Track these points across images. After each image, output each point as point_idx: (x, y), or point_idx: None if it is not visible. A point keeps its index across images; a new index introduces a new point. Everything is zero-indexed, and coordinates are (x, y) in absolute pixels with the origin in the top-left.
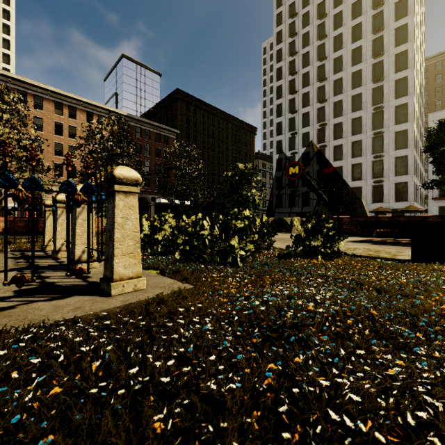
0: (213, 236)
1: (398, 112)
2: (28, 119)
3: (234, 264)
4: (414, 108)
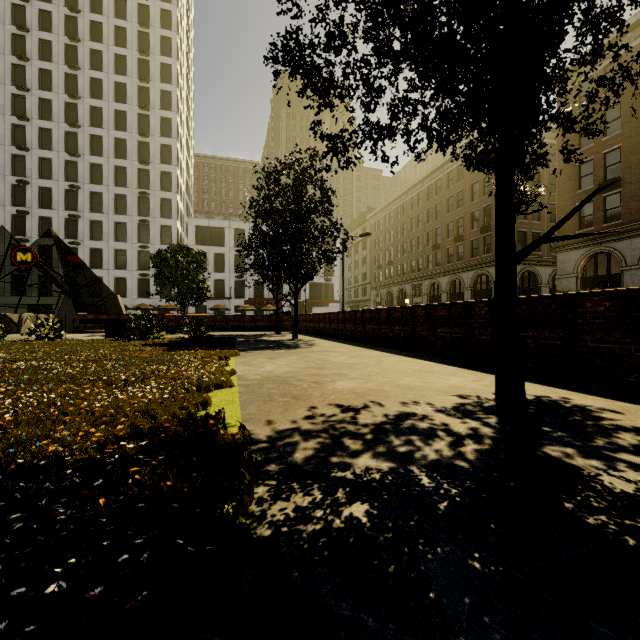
0: None
1: (164, 206)
2: None
3: None
4: (179, 206)
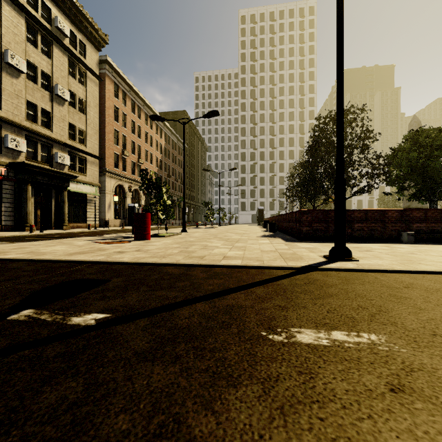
0: None
1: None
2: (135, 126)
3: None
4: None
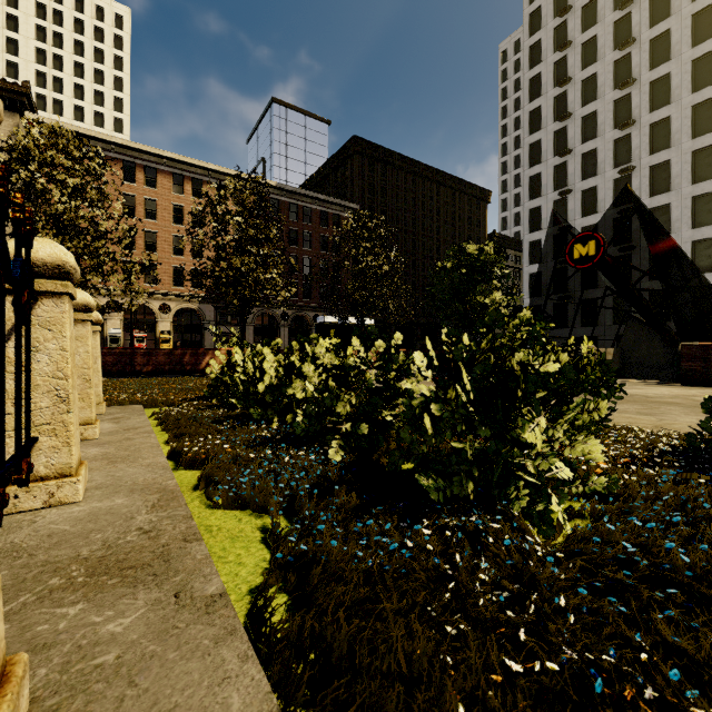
0: (448, 404)
1: None
2: (137, 203)
3: (538, 519)
4: None
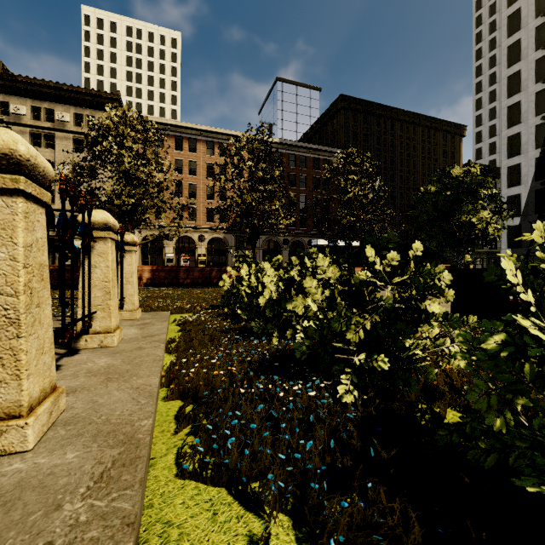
0: None
1: None
2: (183, 164)
3: None
4: None
